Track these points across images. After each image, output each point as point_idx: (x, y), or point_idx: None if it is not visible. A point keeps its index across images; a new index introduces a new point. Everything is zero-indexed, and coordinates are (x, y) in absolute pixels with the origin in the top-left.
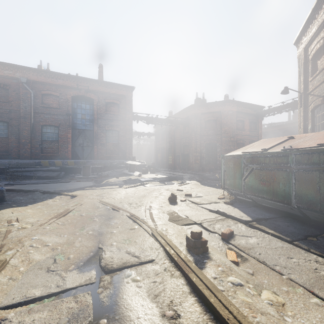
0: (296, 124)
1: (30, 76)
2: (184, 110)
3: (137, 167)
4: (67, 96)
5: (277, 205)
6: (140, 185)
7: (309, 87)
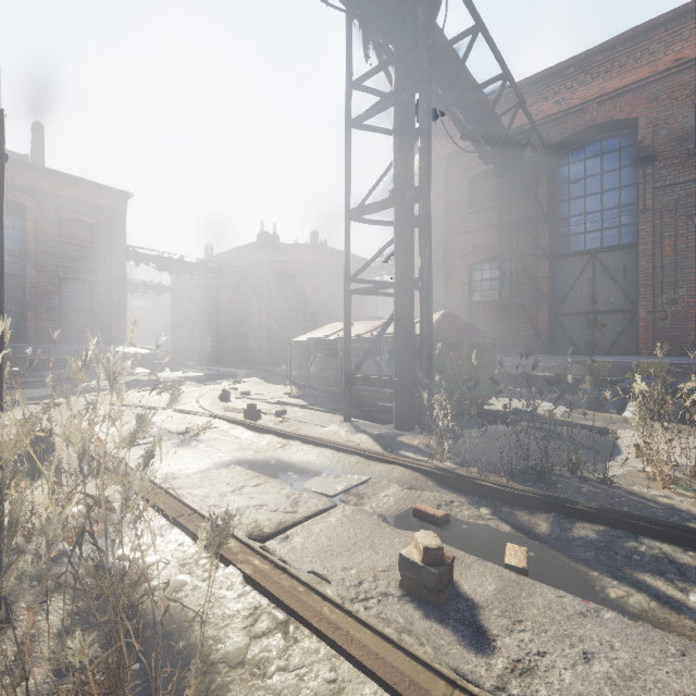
0: None
1: None
2: (237, 250)
3: (139, 360)
4: None
5: (336, 392)
6: (164, 387)
7: None
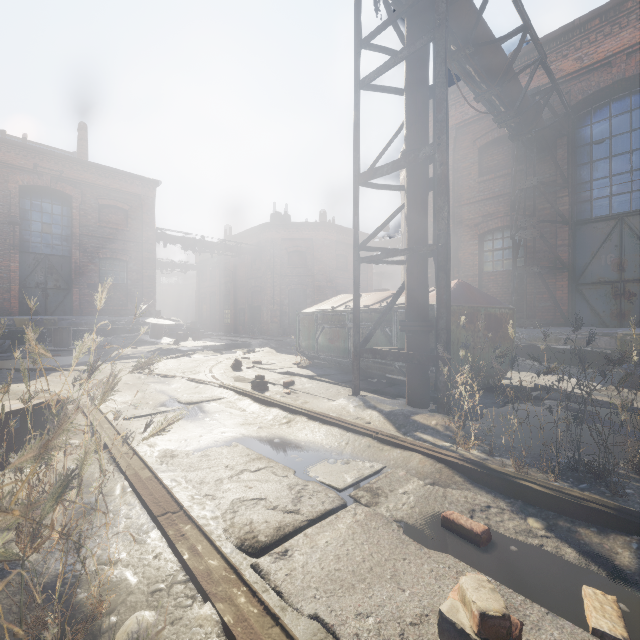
0: None
1: None
2: (252, 230)
3: (166, 330)
4: (7, 185)
5: (343, 363)
6: (184, 356)
7: None
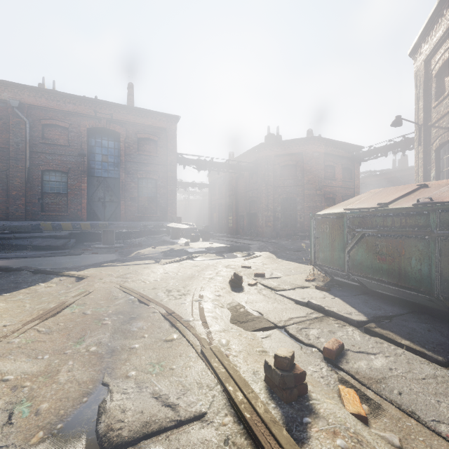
0: (405, 173)
1: (25, 97)
2: (250, 151)
3: (183, 232)
4: (80, 129)
5: (403, 294)
6: (187, 259)
7: (431, 117)
